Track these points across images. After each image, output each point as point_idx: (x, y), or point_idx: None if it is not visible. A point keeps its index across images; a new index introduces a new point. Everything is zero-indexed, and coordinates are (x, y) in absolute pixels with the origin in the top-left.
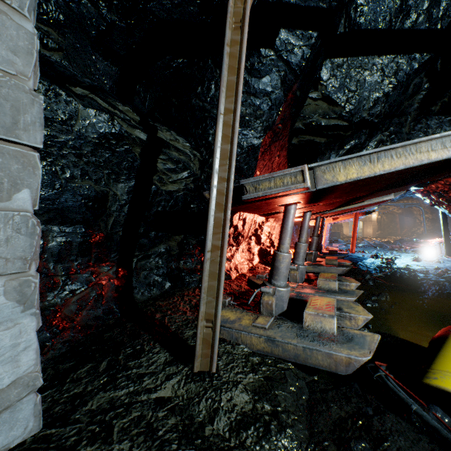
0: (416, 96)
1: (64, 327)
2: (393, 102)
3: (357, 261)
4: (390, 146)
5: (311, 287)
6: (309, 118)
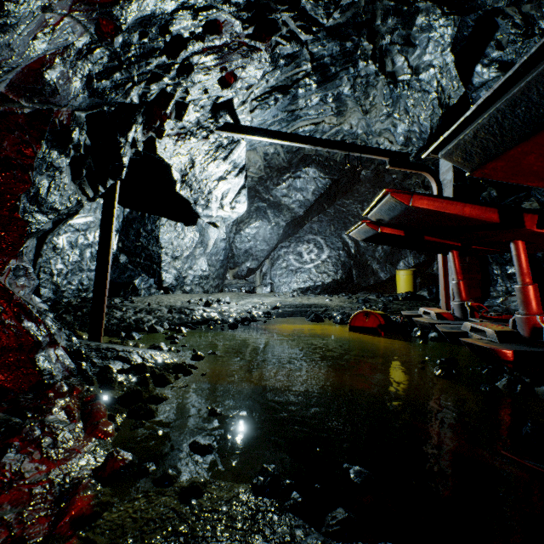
0: None
1: (499, 305)
2: None
3: None
4: None
5: None
6: None
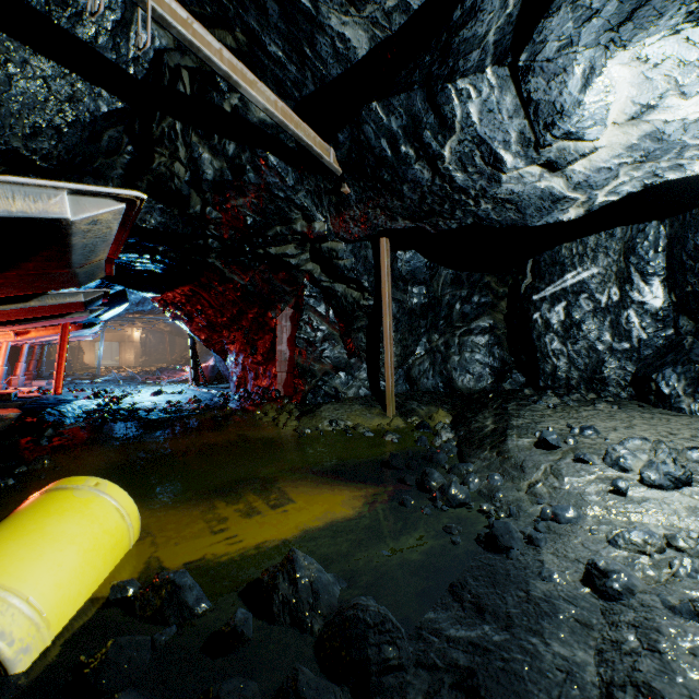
0: (118, 157)
1: None
2: (74, 147)
3: (48, 407)
4: None
5: None
6: None
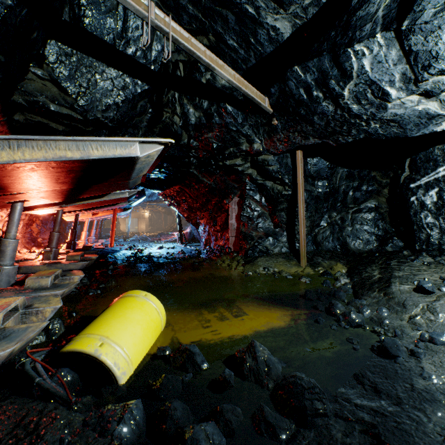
0: (144, 116)
1: None
2: (124, 113)
3: (109, 254)
4: (28, 136)
5: (15, 290)
6: (34, 96)
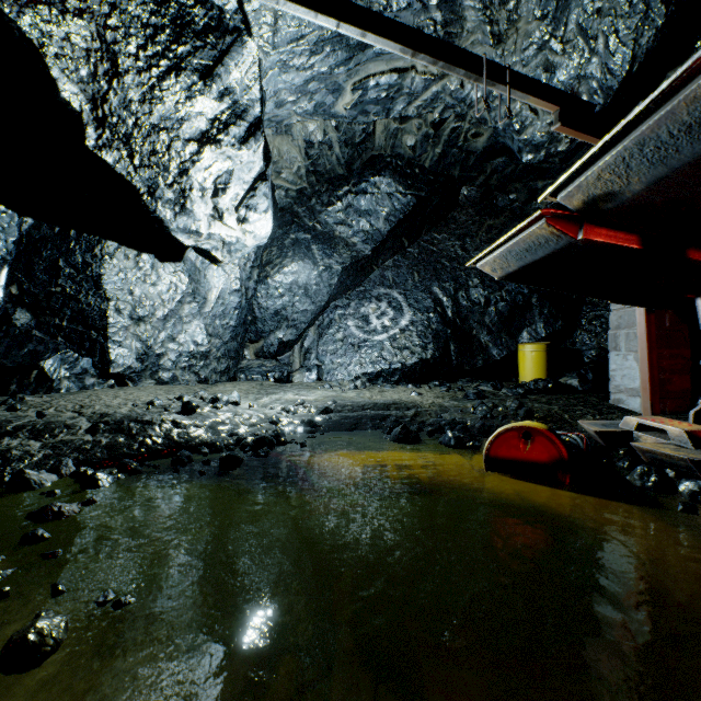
0: None
1: None
2: None
3: None
4: None
5: None
6: None
